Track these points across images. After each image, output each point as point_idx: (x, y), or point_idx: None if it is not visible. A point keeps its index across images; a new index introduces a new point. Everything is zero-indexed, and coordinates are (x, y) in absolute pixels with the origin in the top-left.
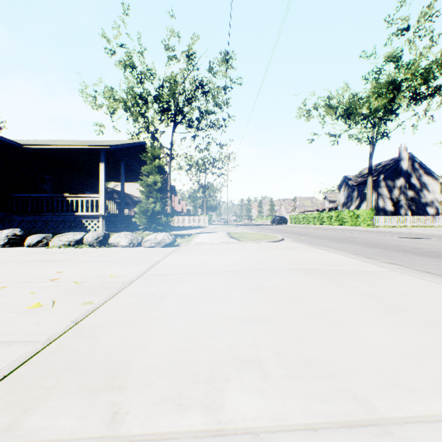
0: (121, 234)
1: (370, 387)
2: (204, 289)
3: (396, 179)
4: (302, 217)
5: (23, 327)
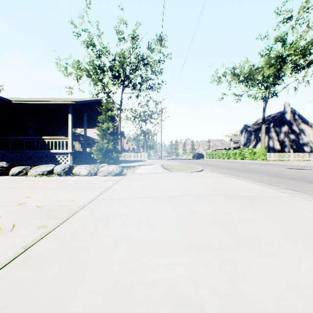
0: (82, 166)
1: None
2: (143, 213)
3: (282, 127)
4: (215, 154)
5: None
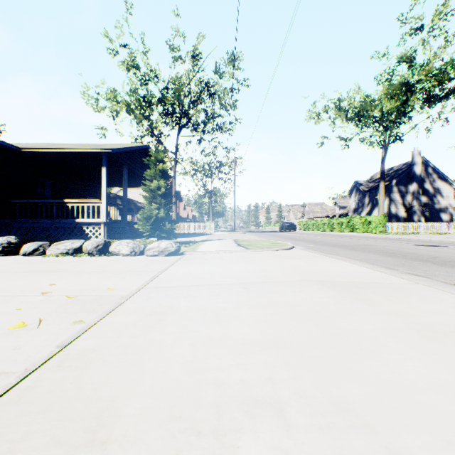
0: (123, 242)
1: (423, 446)
2: (210, 305)
3: (409, 185)
4: (312, 224)
5: (0, 353)
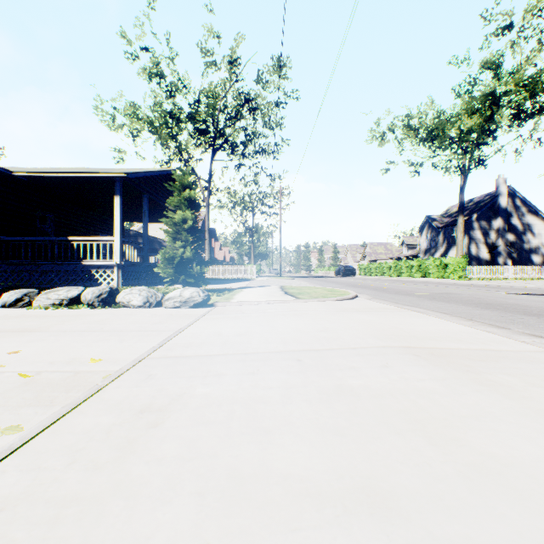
0: (134, 289)
1: None
2: (241, 394)
3: (493, 220)
4: (375, 267)
5: None
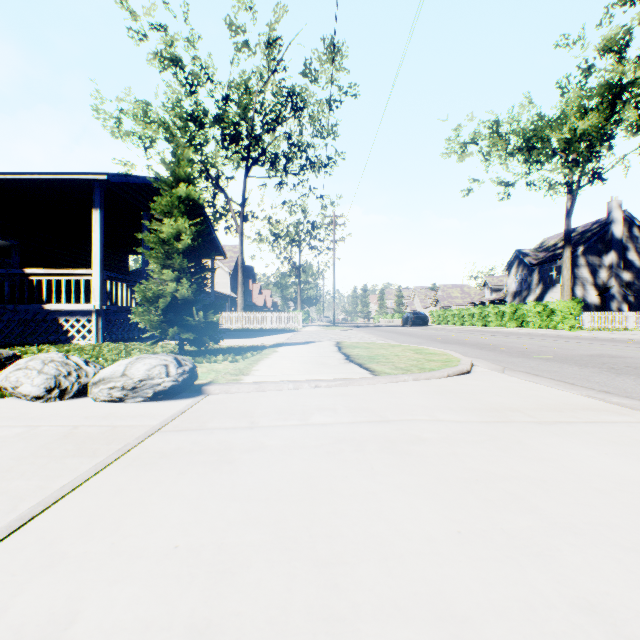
0: (34, 359)
1: None
2: None
3: (604, 254)
4: (452, 315)
5: None
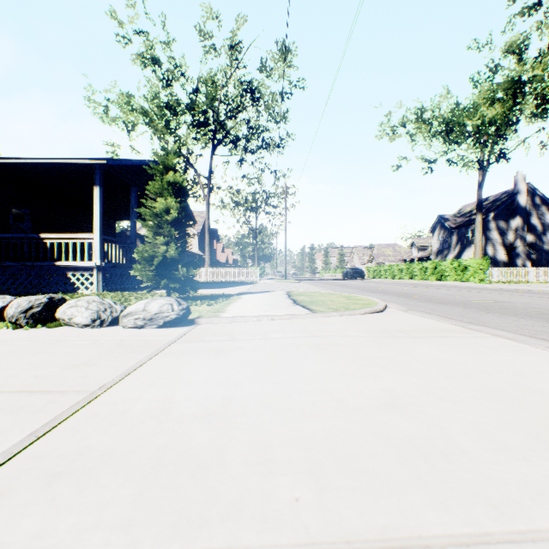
0: (81, 300)
1: None
2: None
3: (511, 219)
4: (385, 270)
5: None
